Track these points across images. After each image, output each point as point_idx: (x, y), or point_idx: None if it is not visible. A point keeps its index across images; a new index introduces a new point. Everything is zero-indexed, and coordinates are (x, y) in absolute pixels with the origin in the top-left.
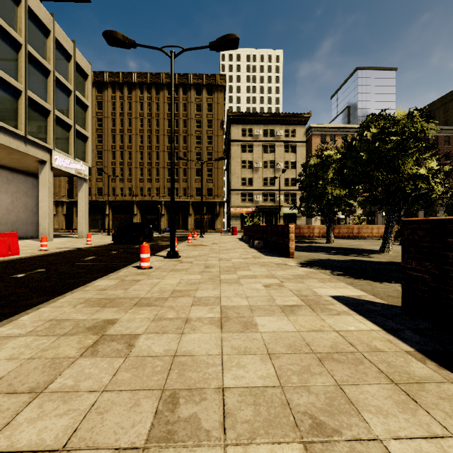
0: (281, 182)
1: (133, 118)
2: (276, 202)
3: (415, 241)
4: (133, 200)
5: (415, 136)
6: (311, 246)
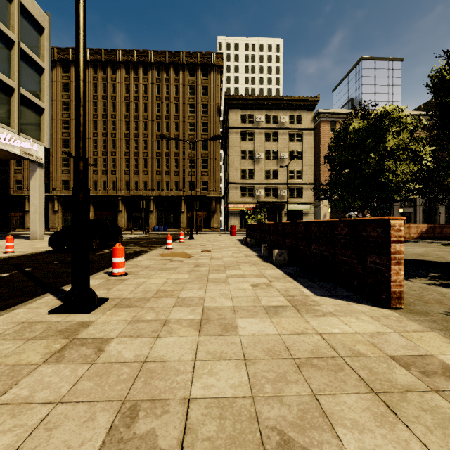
0: (285, 174)
1: (117, 102)
2: (280, 198)
3: None
4: (117, 195)
5: None
6: None
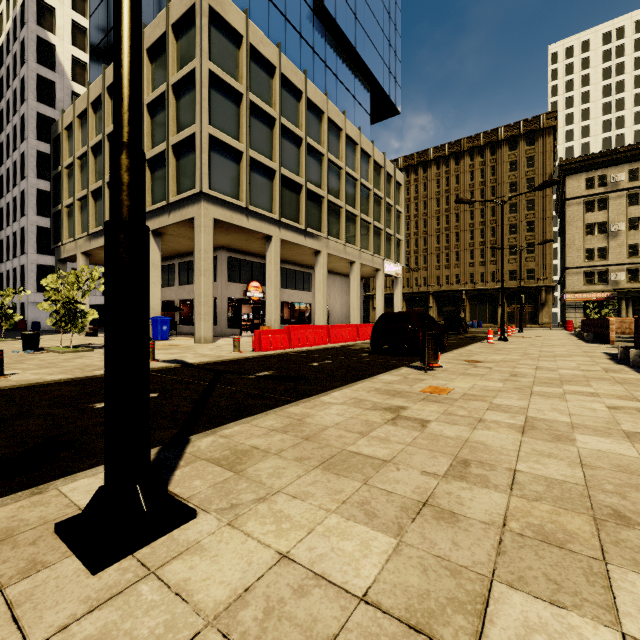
0: None
1: (428, 199)
2: None
3: (635, 326)
4: (428, 291)
5: None
6: None
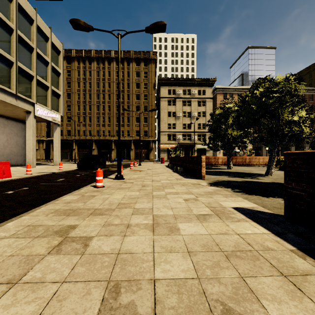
0: (195, 126)
1: (92, 82)
2: (192, 140)
3: (295, 168)
4: (92, 139)
5: (291, 94)
6: (216, 171)
